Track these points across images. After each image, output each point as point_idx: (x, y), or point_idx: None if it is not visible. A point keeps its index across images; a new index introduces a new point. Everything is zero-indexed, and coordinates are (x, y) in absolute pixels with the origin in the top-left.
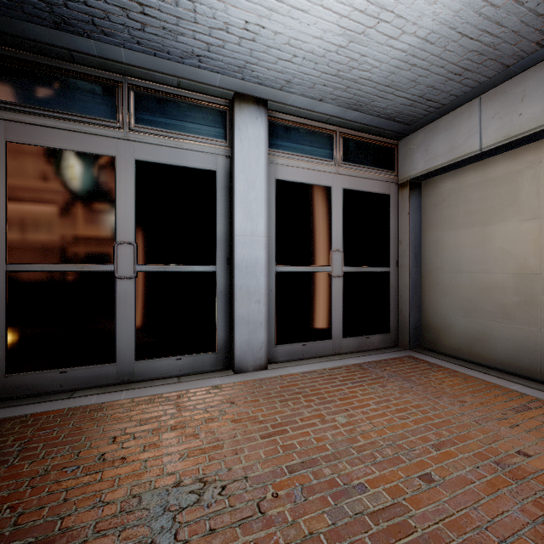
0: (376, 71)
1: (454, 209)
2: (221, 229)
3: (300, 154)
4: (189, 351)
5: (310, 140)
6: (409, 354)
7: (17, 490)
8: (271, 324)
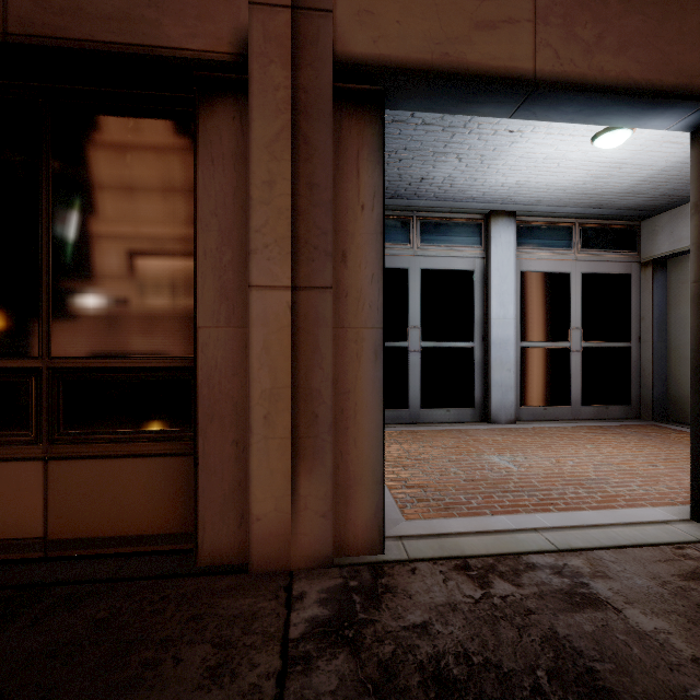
0: (617, 188)
1: None
2: (477, 314)
3: (541, 248)
4: (455, 405)
5: (550, 235)
6: (652, 424)
7: (418, 450)
8: (517, 389)
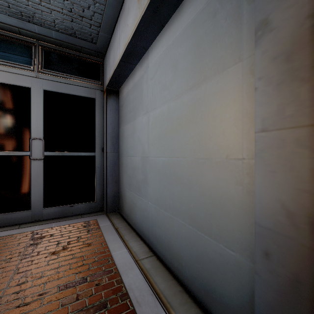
0: None
1: (126, 108)
2: None
3: None
4: None
5: (4, 47)
6: (96, 219)
7: None
8: None
